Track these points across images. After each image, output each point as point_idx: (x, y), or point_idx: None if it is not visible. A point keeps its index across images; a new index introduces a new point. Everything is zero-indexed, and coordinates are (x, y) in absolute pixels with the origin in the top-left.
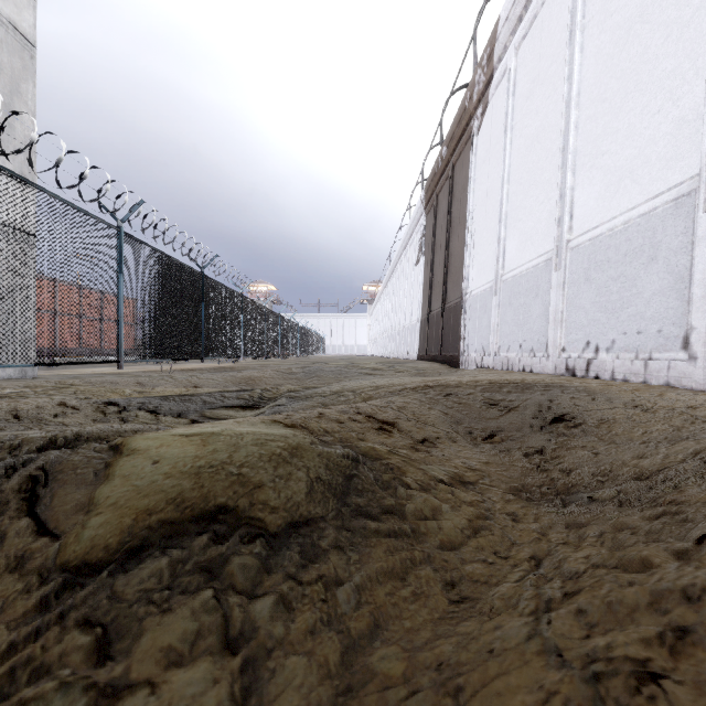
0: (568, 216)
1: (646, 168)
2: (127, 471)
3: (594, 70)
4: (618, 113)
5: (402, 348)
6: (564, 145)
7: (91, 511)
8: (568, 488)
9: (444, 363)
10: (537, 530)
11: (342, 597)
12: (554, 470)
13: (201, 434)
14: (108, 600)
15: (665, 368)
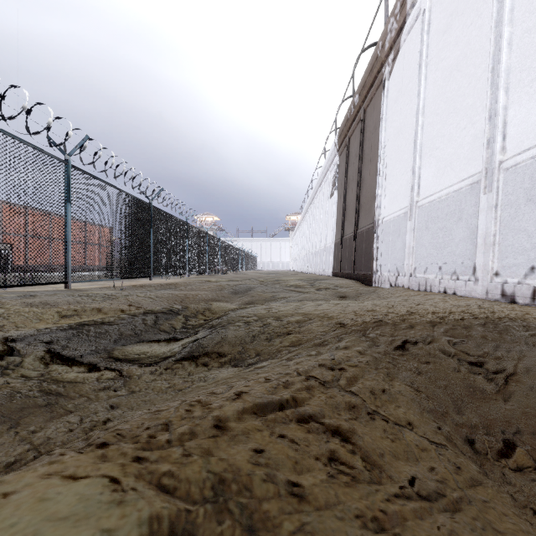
0: (501, 136)
1: None
2: None
3: None
4: None
5: (318, 265)
6: (493, 65)
7: None
8: None
9: (356, 280)
10: None
11: None
12: None
13: None
14: None
15: None
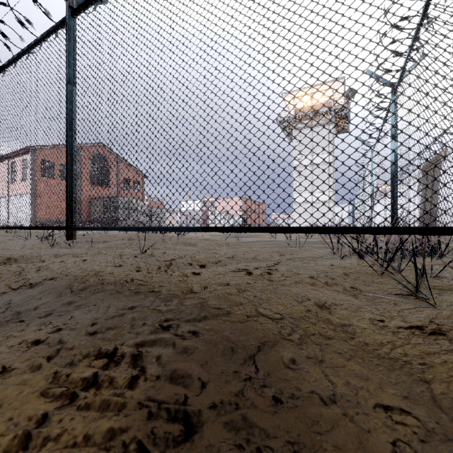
0: None
1: None
2: None
3: None
4: None
5: (408, 223)
6: None
7: None
8: None
9: None
10: None
11: None
12: None
13: None
14: None
15: None
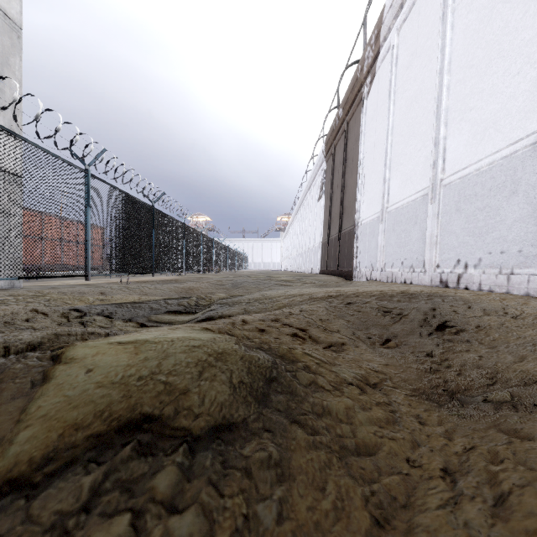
0: (441, 160)
1: (508, 119)
2: (61, 381)
3: (462, 42)
4: (483, 76)
5: (307, 264)
6: (438, 103)
7: (21, 423)
8: (462, 388)
9: (340, 276)
10: (443, 433)
11: (264, 517)
12: (445, 371)
13: (135, 342)
14: (21, 528)
15: (525, 282)
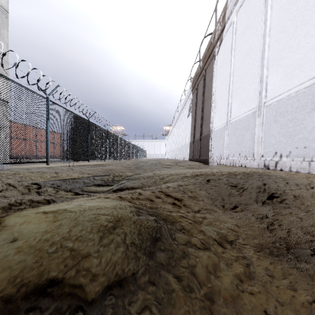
0: (264, 90)
1: (308, 63)
2: None
3: (278, 17)
4: (292, 37)
5: (181, 155)
6: (262, 55)
7: None
8: (293, 243)
9: (201, 162)
10: (289, 285)
11: None
12: (278, 228)
13: (57, 212)
14: None
15: None
